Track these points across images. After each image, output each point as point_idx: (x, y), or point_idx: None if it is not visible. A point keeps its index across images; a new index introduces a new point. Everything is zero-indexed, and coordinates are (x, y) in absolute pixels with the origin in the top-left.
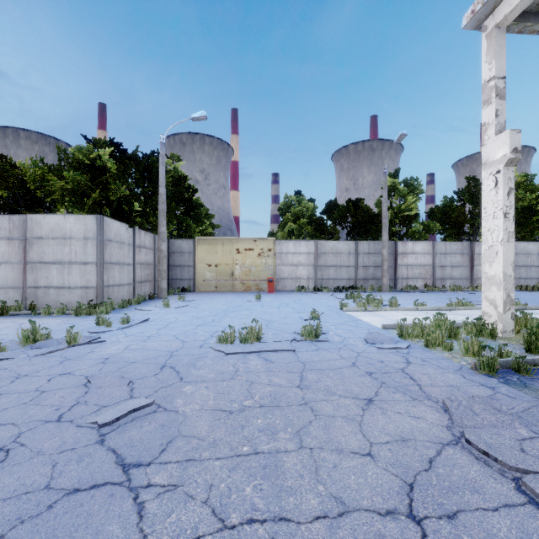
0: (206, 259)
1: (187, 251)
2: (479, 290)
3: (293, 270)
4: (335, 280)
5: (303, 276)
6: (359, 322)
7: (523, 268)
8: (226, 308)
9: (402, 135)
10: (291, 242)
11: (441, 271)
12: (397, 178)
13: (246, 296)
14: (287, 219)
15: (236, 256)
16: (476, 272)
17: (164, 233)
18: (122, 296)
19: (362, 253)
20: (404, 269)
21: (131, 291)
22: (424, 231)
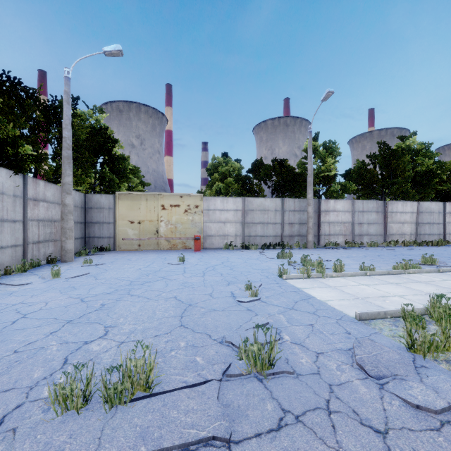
0: (128, 216)
1: (106, 207)
2: (392, 246)
3: (221, 227)
4: (262, 237)
5: (231, 233)
6: (313, 302)
7: (427, 225)
8: (137, 277)
9: (329, 92)
10: (219, 198)
11: (359, 228)
12: (316, 142)
13: (169, 255)
14: (215, 179)
15: (161, 212)
16: (389, 229)
17: (69, 184)
18: (0, 262)
19: (288, 210)
20: (327, 226)
21: (19, 255)
22: (341, 190)
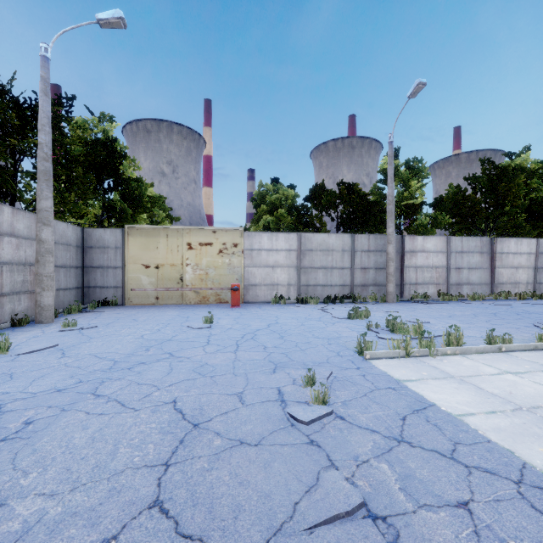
0: (142, 258)
1: (112, 245)
2: (503, 299)
3: (268, 274)
4: (325, 287)
5: (282, 282)
6: (439, 420)
7: None
8: (128, 354)
9: (419, 84)
10: (266, 234)
11: (457, 274)
12: (396, 160)
13: (195, 313)
14: (262, 212)
15: (186, 253)
16: (497, 275)
17: (47, 211)
18: None
19: (360, 250)
20: (413, 271)
21: None
22: (430, 224)
